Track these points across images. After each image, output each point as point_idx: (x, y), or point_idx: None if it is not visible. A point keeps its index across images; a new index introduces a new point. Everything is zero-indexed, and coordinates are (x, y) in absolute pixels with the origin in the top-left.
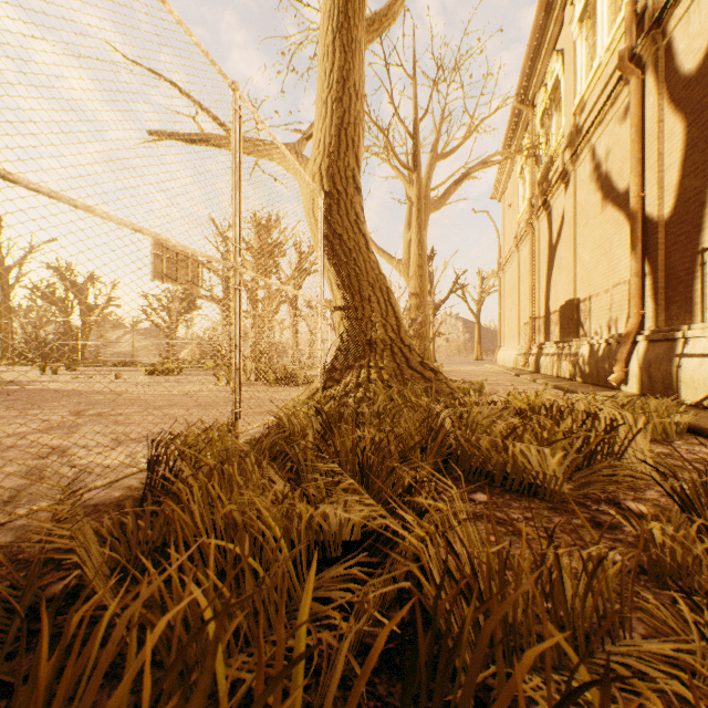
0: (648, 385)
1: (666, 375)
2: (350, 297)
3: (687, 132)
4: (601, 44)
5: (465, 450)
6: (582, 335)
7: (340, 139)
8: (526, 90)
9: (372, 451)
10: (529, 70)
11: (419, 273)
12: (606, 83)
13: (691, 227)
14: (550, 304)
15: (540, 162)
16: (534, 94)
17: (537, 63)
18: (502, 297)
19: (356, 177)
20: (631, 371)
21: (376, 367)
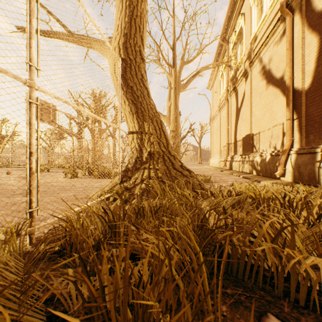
0: (299, 177)
1: (311, 172)
2: (138, 125)
3: (320, 41)
4: (266, 6)
5: (235, 247)
6: (255, 151)
7: (131, 25)
8: (225, 35)
9: (150, 291)
10: (227, 24)
11: (175, 120)
12: (269, 24)
13: None
14: (237, 137)
15: (231, 69)
16: (229, 37)
17: (231, 21)
18: (212, 134)
19: (142, 51)
20: (287, 169)
21: (154, 169)
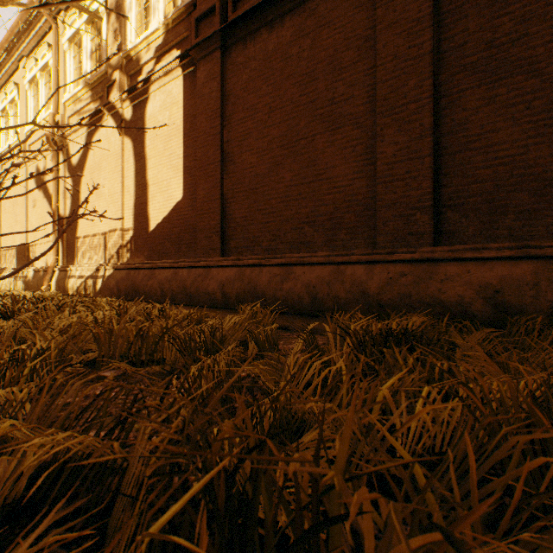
0: (59, 290)
1: (65, 285)
2: None
3: (74, 188)
4: (42, 111)
5: None
6: (32, 265)
7: None
8: None
9: None
10: None
11: None
12: (45, 135)
13: (75, 227)
14: (10, 243)
15: (2, 140)
16: None
17: None
18: None
19: None
20: (53, 284)
21: None
